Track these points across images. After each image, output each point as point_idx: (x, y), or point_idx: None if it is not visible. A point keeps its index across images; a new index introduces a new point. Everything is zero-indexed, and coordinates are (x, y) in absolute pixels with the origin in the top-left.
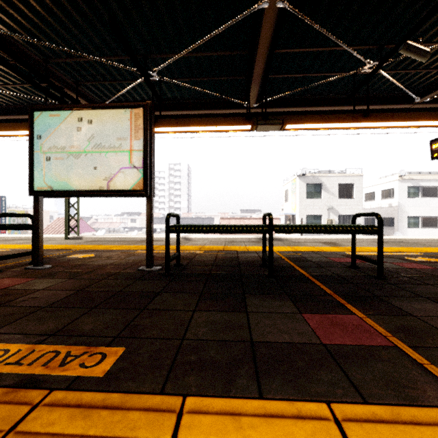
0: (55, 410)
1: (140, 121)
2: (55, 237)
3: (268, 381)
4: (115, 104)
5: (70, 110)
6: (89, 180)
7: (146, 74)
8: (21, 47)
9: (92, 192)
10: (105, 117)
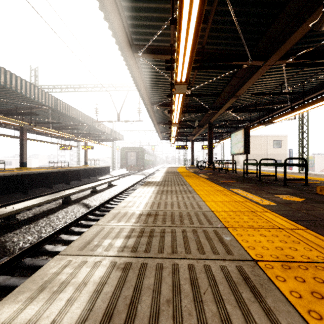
0: (199, 177)
1: (243, 133)
2: (294, 172)
3: (208, 179)
4: (239, 129)
5: (234, 133)
6: (236, 151)
7: (281, 93)
8: (246, 104)
9: (237, 154)
10: (238, 133)
